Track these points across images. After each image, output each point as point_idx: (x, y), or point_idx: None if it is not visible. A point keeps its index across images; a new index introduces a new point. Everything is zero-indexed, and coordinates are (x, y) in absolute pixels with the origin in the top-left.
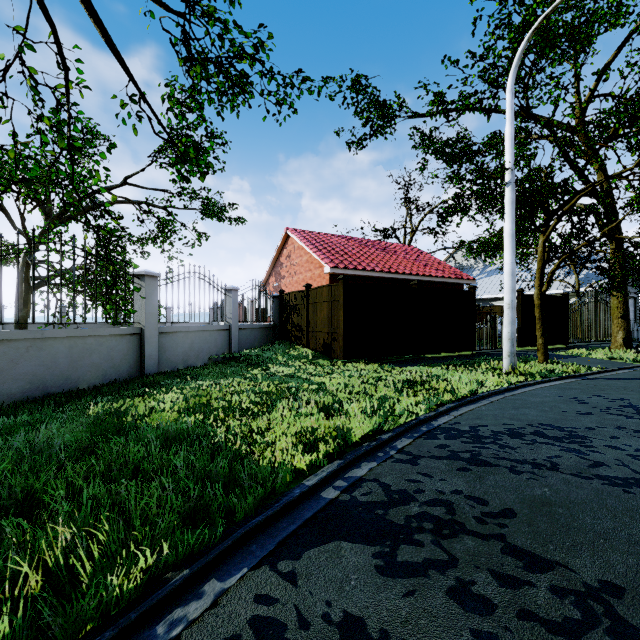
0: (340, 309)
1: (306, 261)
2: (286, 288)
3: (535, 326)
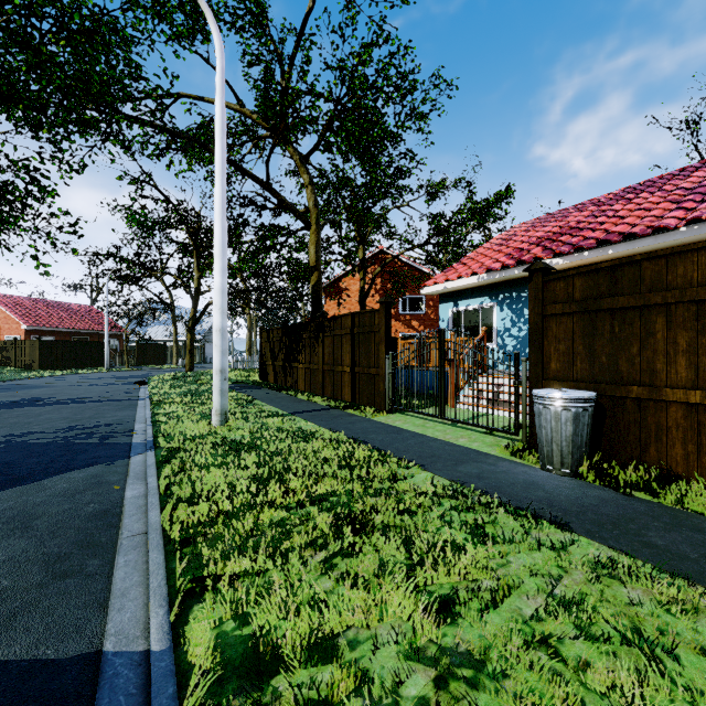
0: (37, 350)
1: (4, 317)
2: None
3: (146, 357)
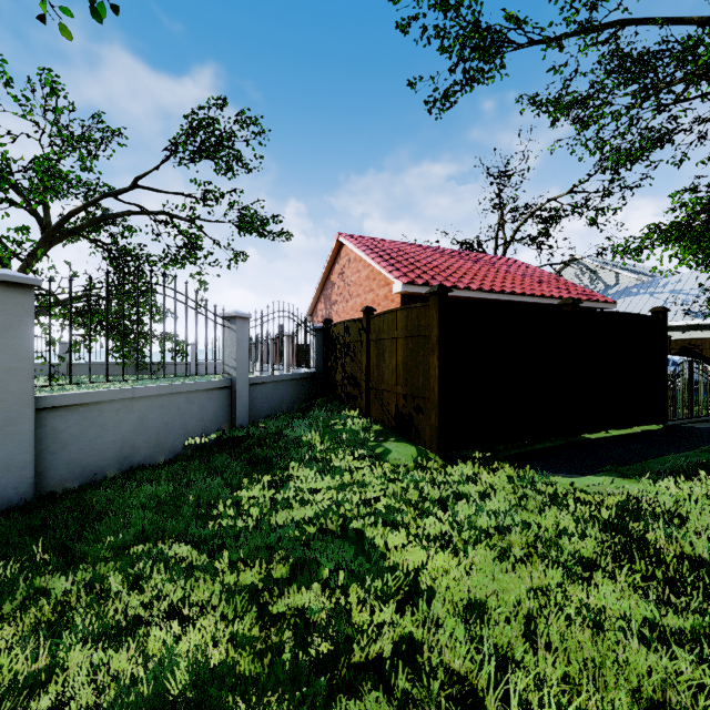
0: (431, 353)
1: (366, 278)
2: (338, 317)
3: None
